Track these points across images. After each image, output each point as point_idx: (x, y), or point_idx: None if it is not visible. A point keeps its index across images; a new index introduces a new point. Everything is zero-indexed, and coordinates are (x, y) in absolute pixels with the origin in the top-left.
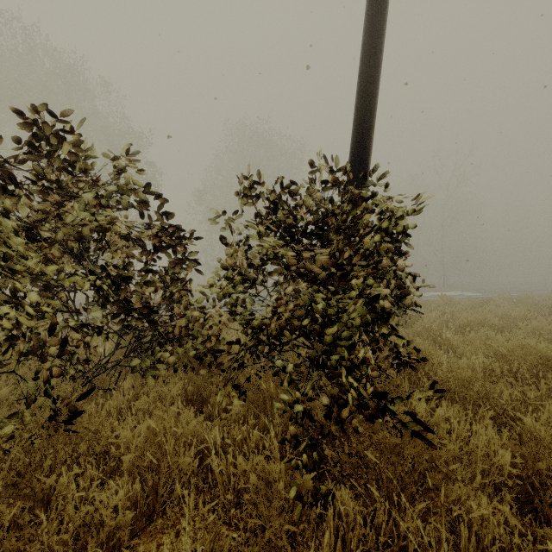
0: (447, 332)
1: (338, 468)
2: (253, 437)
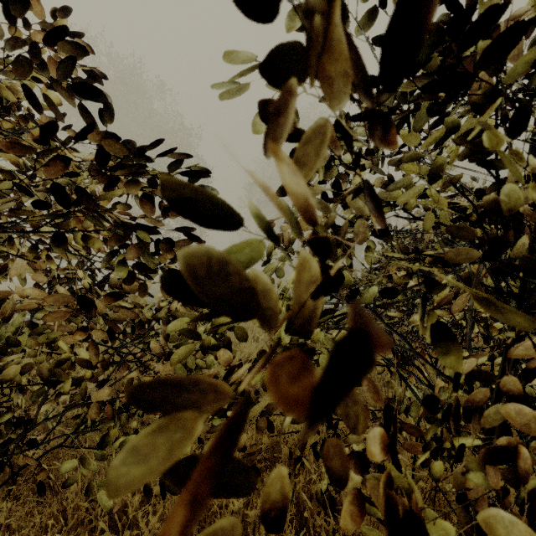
0: None
1: None
2: None
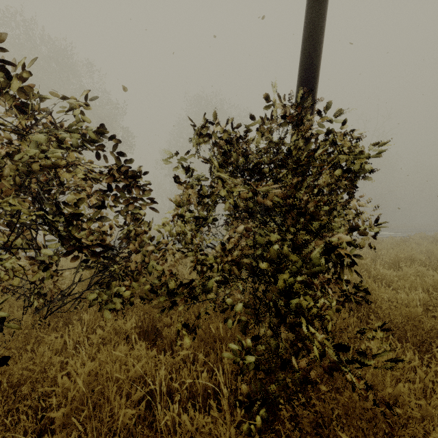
0: (381, 267)
1: (297, 432)
2: (201, 379)
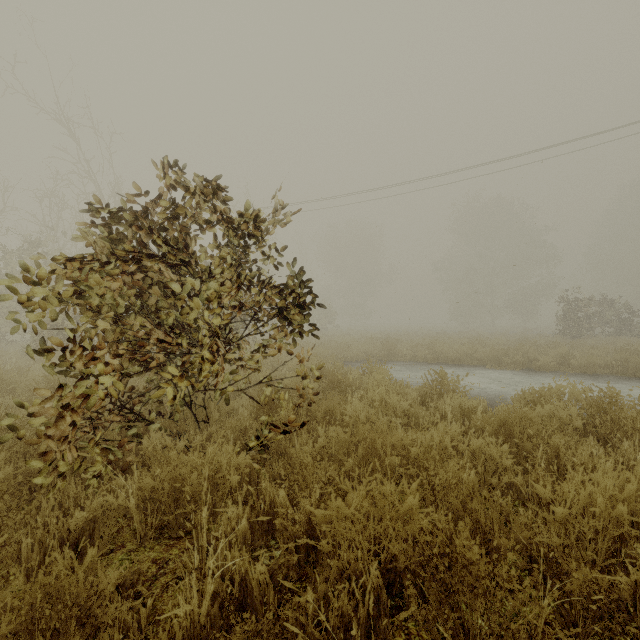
0: None
1: None
2: None
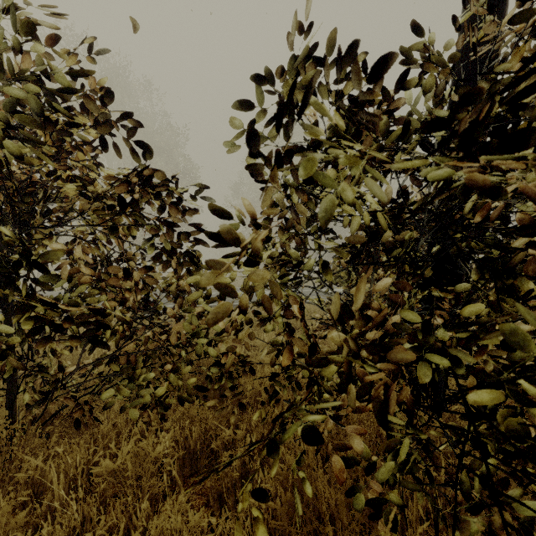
0: None
1: None
2: None
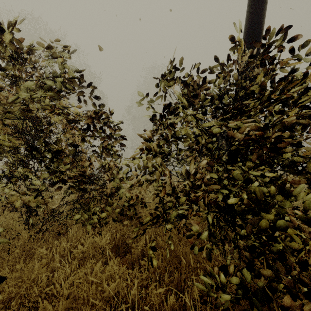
0: None
1: None
2: (169, 301)
